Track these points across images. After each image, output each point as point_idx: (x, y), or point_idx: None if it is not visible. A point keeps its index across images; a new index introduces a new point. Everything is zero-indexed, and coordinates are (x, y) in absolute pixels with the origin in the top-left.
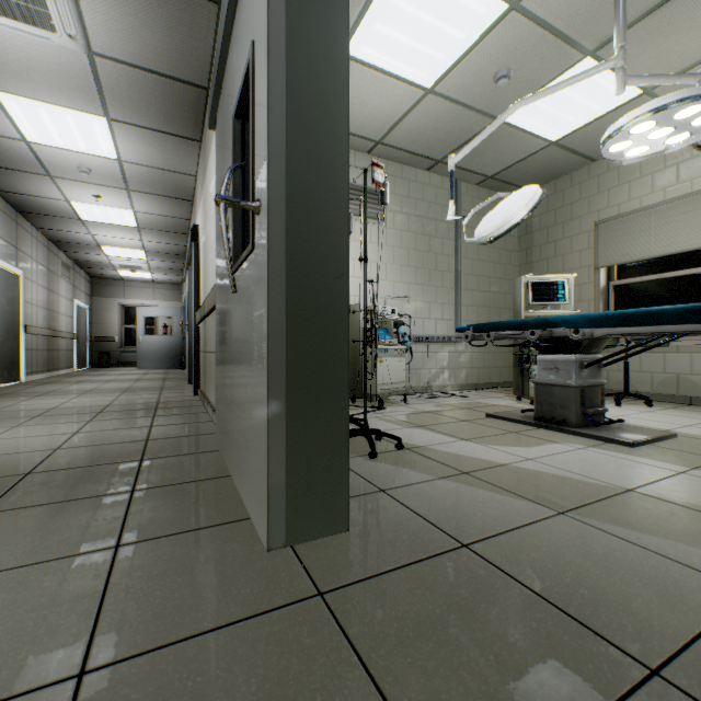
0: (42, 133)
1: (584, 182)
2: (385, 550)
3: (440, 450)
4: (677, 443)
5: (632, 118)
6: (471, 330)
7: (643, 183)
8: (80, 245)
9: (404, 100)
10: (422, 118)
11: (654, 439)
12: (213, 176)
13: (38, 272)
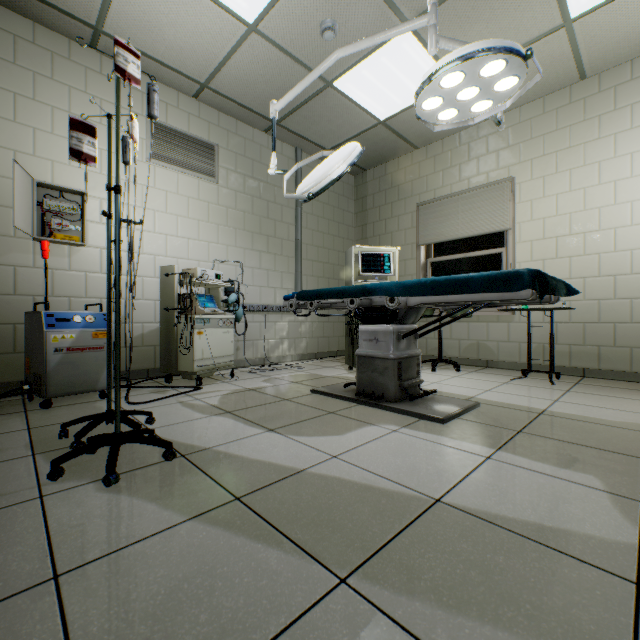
0: None
1: (408, 167)
2: None
3: (228, 453)
4: (481, 413)
5: (443, 65)
6: (296, 298)
7: (453, 172)
8: None
9: (225, 33)
10: (250, 64)
11: (462, 412)
12: None
13: None
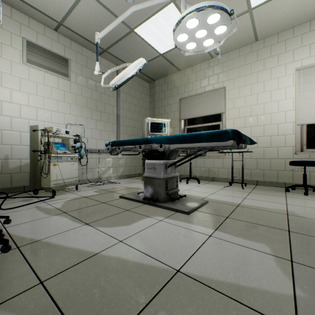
0: None
1: (176, 80)
2: None
3: (51, 243)
4: (208, 207)
5: (187, 14)
6: (111, 145)
7: (197, 83)
8: None
9: None
10: (86, 13)
11: (199, 207)
12: None
13: None
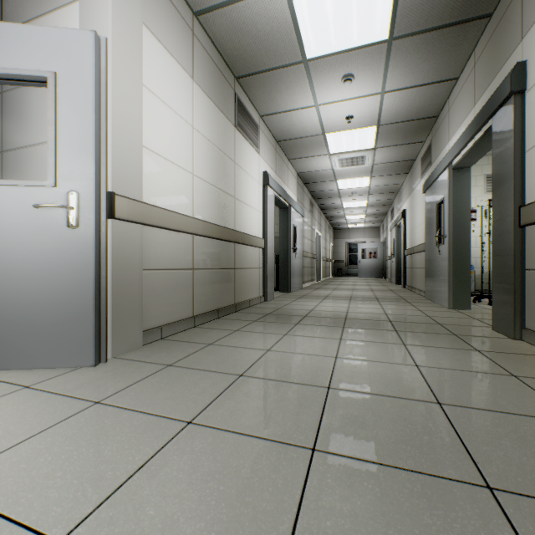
0: (344, 186)
1: None
2: (478, 312)
3: None
4: None
5: None
6: None
7: None
8: (336, 217)
9: None
10: None
11: None
12: (418, 198)
13: (323, 233)
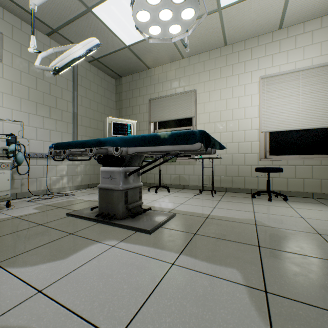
0: None
1: (145, 78)
2: None
3: None
4: (176, 221)
5: None
6: (54, 147)
7: (168, 84)
8: None
9: None
10: None
11: (164, 222)
12: None
13: None
